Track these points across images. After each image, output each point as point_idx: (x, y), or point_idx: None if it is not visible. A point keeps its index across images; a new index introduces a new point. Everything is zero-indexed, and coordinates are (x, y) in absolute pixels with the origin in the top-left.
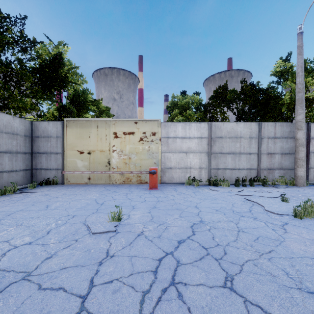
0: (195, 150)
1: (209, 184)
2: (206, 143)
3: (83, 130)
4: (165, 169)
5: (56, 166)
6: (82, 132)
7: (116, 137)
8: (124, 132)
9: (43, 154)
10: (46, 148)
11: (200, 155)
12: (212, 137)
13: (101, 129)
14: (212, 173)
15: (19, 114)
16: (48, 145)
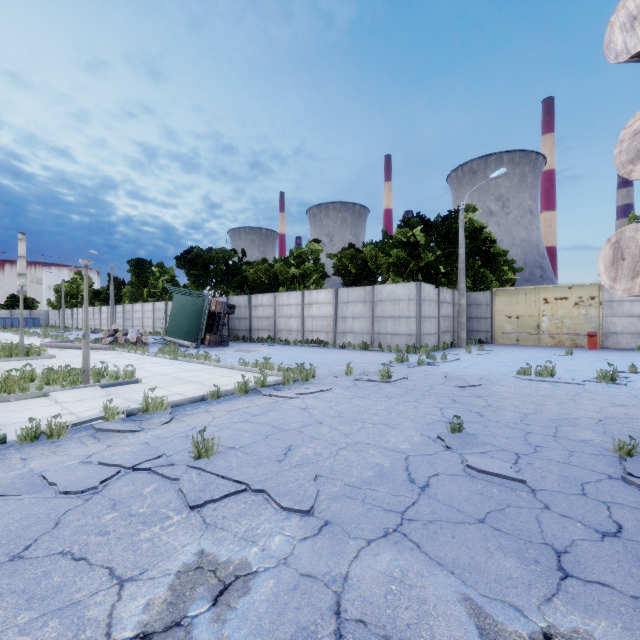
0: None
1: None
2: None
3: (511, 297)
4: (608, 334)
5: (486, 329)
6: (510, 300)
7: (546, 302)
8: (555, 297)
9: (474, 319)
10: (477, 314)
11: None
12: None
13: (529, 296)
14: None
15: (452, 287)
16: (478, 311)
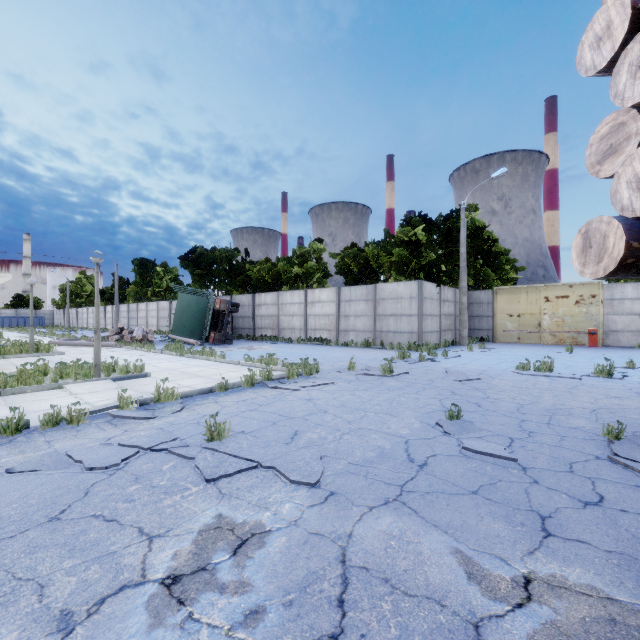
0: None
1: None
2: None
3: (512, 296)
4: (608, 332)
5: (487, 327)
6: (511, 298)
7: (547, 301)
8: (556, 296)
9: (476, 317)
10: (479, 312)
11: None
12: None
13: (531, 295)
14: None
15: (454, 286)
16: (480, 310)
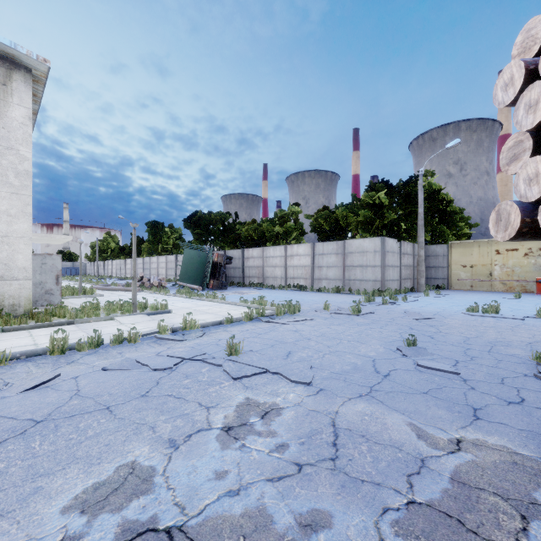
0: None
1: None
2: None
3: (466, 249)
4: None
5: (443, 276)
6: (464, 251)
7: (497, 253)
8: (506, 249)
9: (432, 268)
10: (435, 264)
11: None
12: None
13: (482, 248)
14: None
15: (413, 241)
16: (436, 261)
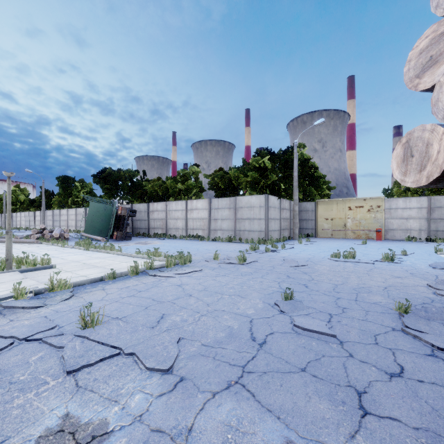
0: (415, 217)
1: (426, 241)
2: (426, 212)
3: (328, 206)
4: (388, 230)
5: (311, 227)
6: (327, 207)
7: (349, 209)
8: (355, 206)
9: (304, 220)
10: (306, 217)
11: (419, 221)
12: (431, 207)
13: (339, 205)
14: (431, 234)
15: (290, 199)
16: (307, 215)
